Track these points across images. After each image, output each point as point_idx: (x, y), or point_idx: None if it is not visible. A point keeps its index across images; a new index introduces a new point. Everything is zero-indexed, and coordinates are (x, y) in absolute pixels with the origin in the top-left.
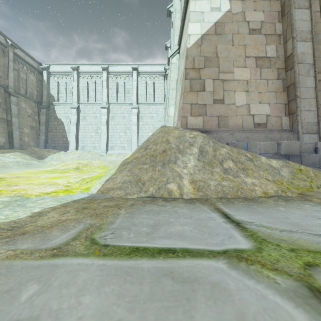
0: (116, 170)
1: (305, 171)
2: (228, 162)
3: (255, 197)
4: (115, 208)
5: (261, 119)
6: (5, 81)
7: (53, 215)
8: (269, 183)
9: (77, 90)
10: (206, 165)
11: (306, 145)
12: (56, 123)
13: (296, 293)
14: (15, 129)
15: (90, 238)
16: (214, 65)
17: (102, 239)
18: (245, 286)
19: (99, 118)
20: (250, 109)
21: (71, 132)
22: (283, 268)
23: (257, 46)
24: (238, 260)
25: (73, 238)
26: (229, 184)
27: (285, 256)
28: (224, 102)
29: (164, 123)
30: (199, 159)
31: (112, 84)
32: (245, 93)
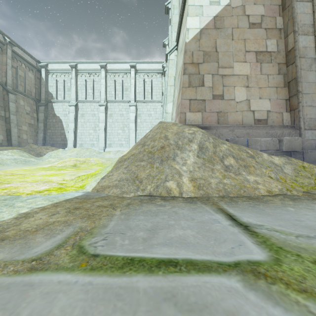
0: (112, 167)
1: (309, 168)
2: (229, 159)
3: (259, 196)
4: (109, 208)
5: (262, 115)
6: (3, 78)
7: (41, 216)
8: (273, 181)
9: (75, 88)
10: (206, 162)
11: (309, 142)
12: (54, 121)
13: None
14: (13, 127)
15: (78, 246)
16: (213, 60)
17: (91, 247)
18: None
19: (97, 115)
20: (250, 105)
21: (69, 130)
22: (312, 288)
23: (257, 41)
24: (255, 276)
25: (58, 245)
26: (231, 182)
27: (311, 270)
28: (224, 97)
29: (162, 120)
30: (199, 156)
31: (110, 82)
32: (245, 88)
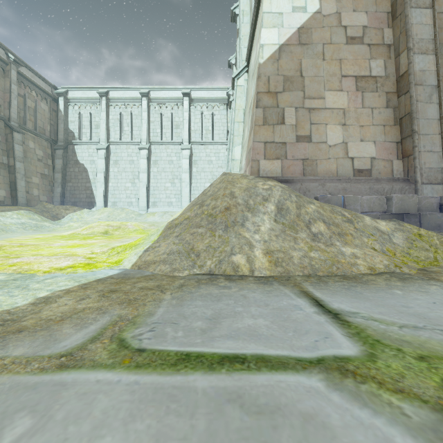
0: (159, 235)
1: (427, 237)
2: (318, 225)
3: (357, 275)
4: (156, 291)
5: (363, 163)
6: (6, 111)
7: (66, 302)
8: (377, 254)
9: (106, 124)
10: (287, 229)
11: (427, 200)
12: (77, 170)
13: (437, 434)
14: (20, 178)
15: (118, 339)
16: (297, 88)
17: (135, 341)
18: (356, 420)
19: (136, 162)
20: (347, 150)
21: (98, 182)
22: (411, 388)
23: (358, 62)
24: (342, 374)
25: (92, 338)
26: (320, 256)
27: (412, 367)
28: (312, 139)
29: (227, 169)
30: (277, 220)
31: (155, 116)
32: (341, 127)
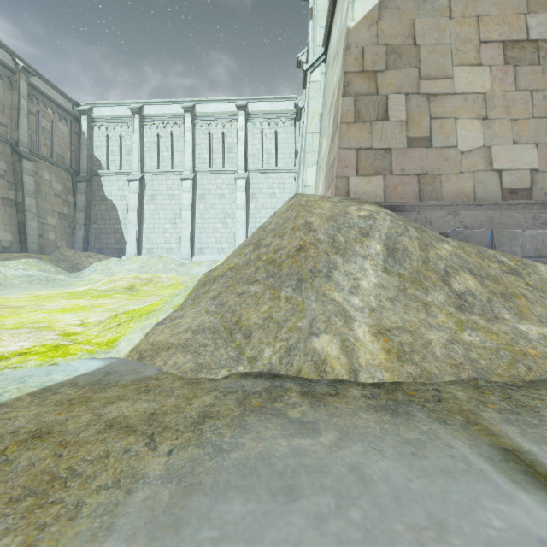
0: (186, 295)
1: None
2: (462, 278)
3: None
4: (137, 439)
5: (519, 179)
6: (14, 132)
7: None
8: None
9: (140, 149)
10: (409, 285)
11: None
12: (104, 208)
13: None
14: (31, 218)
15: None
16: (408, 63)
17: None
18: None
19: (177, 197)
20: (491, 158)
21: (129, 223)
22: None
23: (507, 18)
24: None
25: None
26: (483, 339)
27: None
28: (433, 142)
29: None
30: (389, 270)
31: (201, 137)
32: (480, 122)
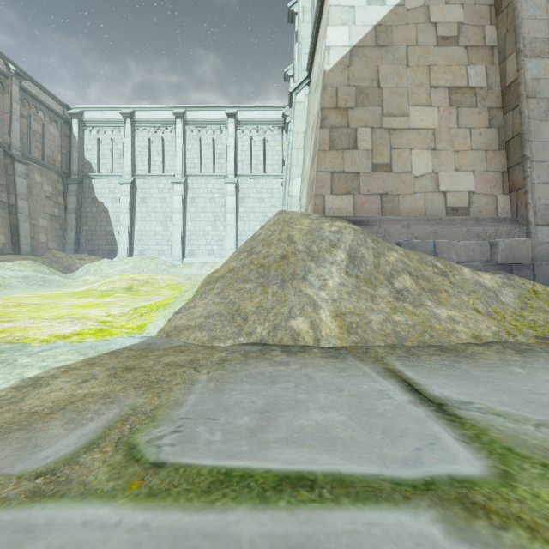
0: (194, 292)
1: (545, 294)
2: (402, 278)
3: (457, 345)
4: (188, 369)
5: (459, 199)
6: (6, 136)
7: (62, 385)
8: (481, 317)
9: (131, 153)
10: (363, 284)
11: (543, 247)
12: (95, 210)
13: None
14: (23, 220)
15: (126, 445)
16: (373, 102)
17: (151, 448)
18: None
19: (169, 200)
20: (438, 182)
21: (121, 226)
22: None
23: (452, 68)
24: (467, 511)
25: (89, 444)
26: (407, 320)
27: None
28: (393, 168)
29: (283, 208)
30: (349, 273)
31: (192, 142)
32: (430, 153)
